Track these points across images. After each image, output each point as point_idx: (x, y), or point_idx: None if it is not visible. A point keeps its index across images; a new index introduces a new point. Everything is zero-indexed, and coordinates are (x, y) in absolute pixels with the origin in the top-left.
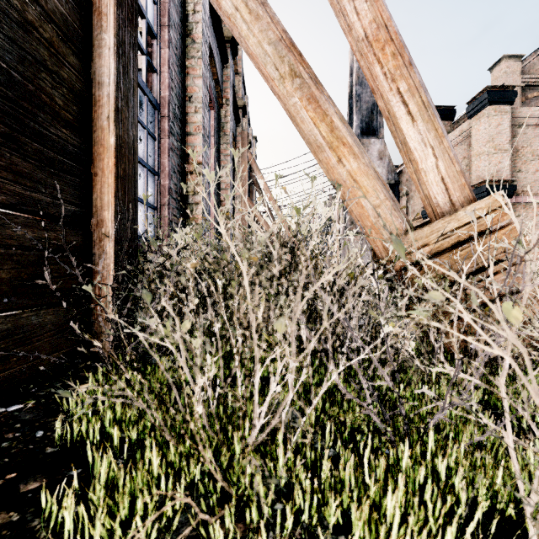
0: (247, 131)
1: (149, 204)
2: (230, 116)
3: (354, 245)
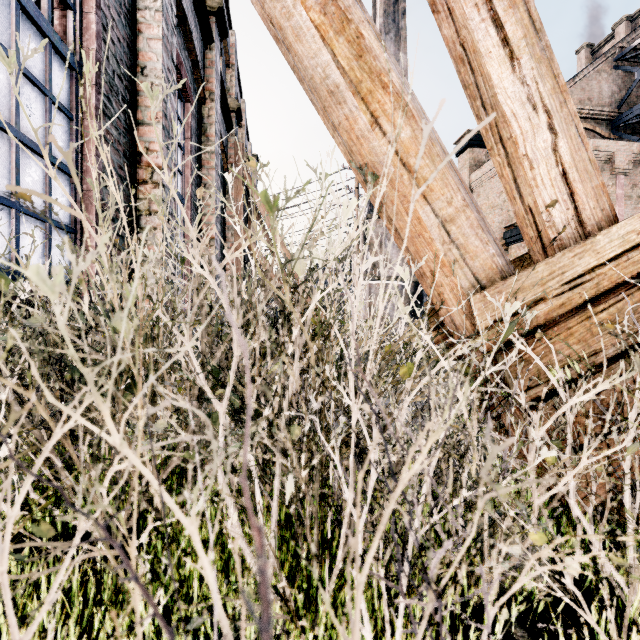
0: (242, 143)
1: (55, 222)
2: (216, 116)
3: (377, 292)
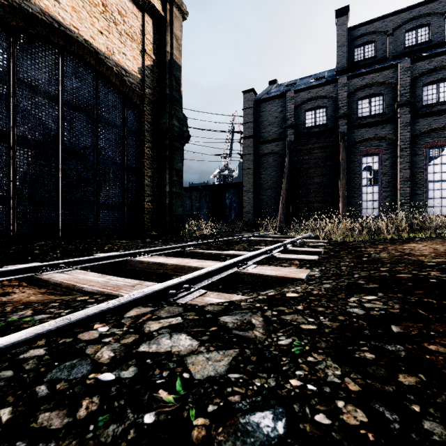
0: None
1: (373, 208)
2: None
3: None
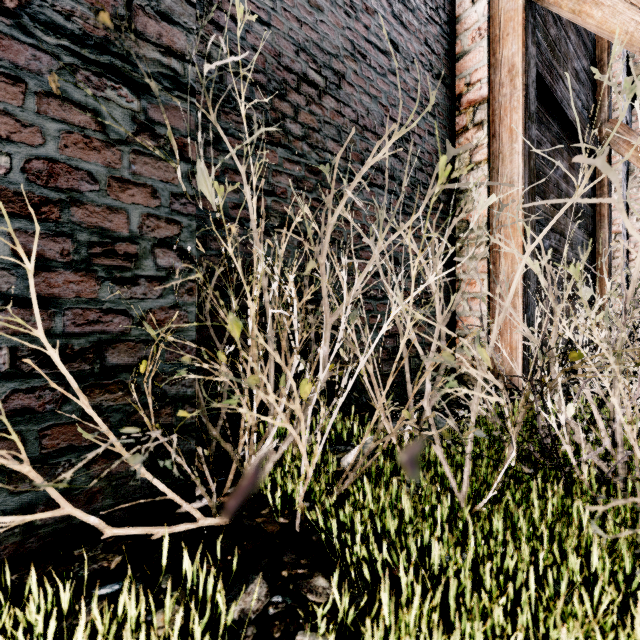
0: None
1: None
2: None
3: None
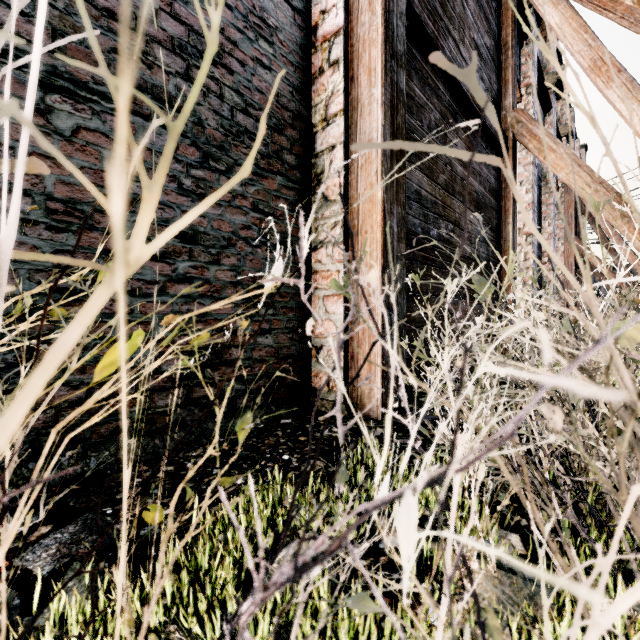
0: None
1: None
2: None
3: None
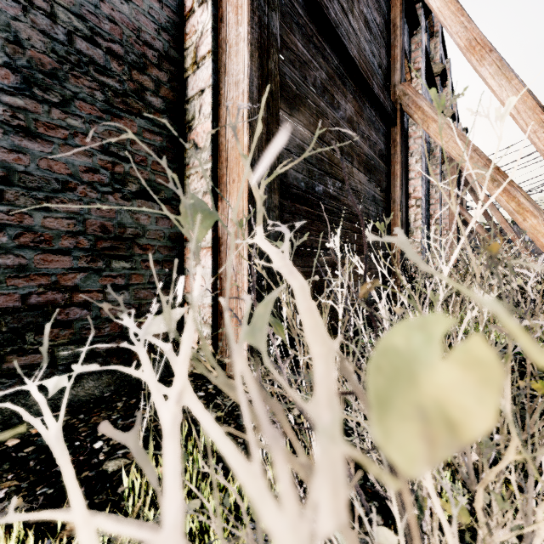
0: None
1: None
2: None
3: None
